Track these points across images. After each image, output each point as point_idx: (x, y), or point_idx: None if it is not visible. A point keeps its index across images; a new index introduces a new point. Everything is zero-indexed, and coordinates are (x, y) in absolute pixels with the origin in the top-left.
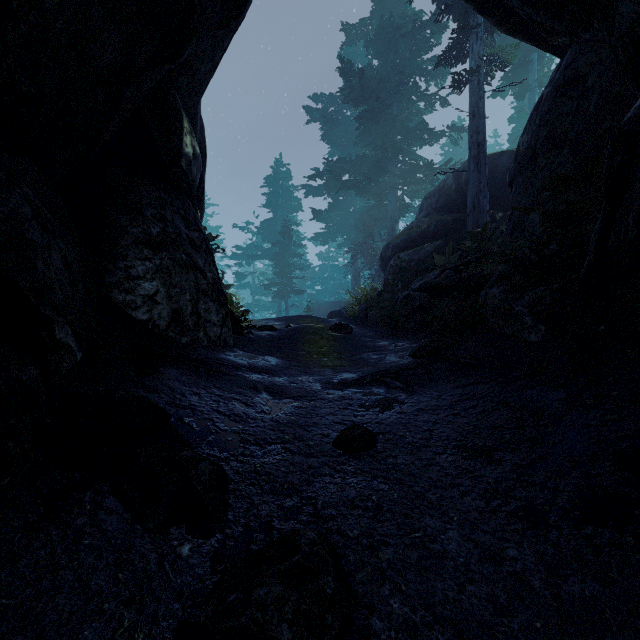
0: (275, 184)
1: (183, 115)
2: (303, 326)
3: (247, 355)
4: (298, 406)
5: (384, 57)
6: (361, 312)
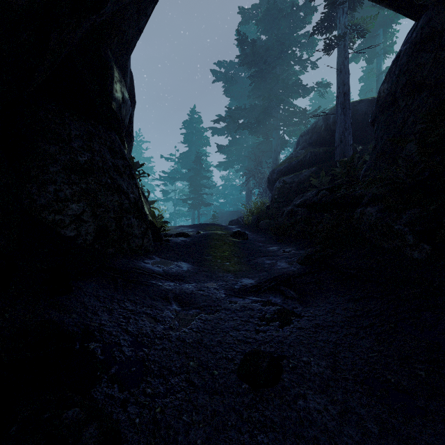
0: (190, 127)
1: (114, 67)
2: (210, 233)
3: (163, 262)
4: (204, 319)
5: (270, 33)
6: (254, 221)
